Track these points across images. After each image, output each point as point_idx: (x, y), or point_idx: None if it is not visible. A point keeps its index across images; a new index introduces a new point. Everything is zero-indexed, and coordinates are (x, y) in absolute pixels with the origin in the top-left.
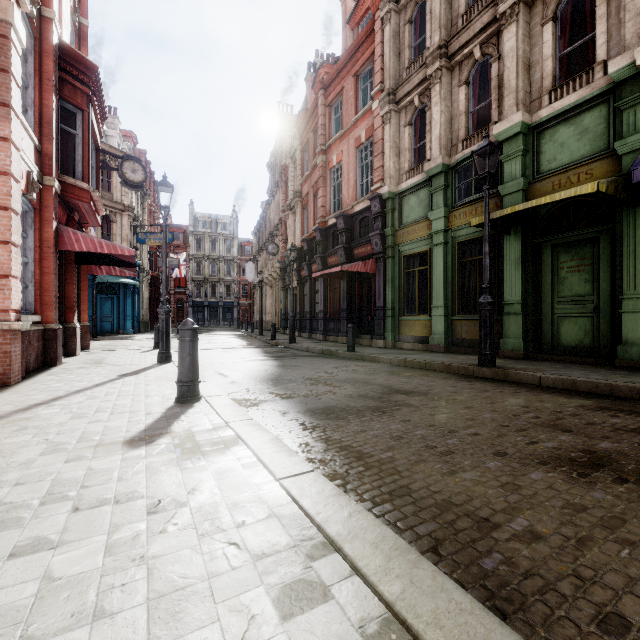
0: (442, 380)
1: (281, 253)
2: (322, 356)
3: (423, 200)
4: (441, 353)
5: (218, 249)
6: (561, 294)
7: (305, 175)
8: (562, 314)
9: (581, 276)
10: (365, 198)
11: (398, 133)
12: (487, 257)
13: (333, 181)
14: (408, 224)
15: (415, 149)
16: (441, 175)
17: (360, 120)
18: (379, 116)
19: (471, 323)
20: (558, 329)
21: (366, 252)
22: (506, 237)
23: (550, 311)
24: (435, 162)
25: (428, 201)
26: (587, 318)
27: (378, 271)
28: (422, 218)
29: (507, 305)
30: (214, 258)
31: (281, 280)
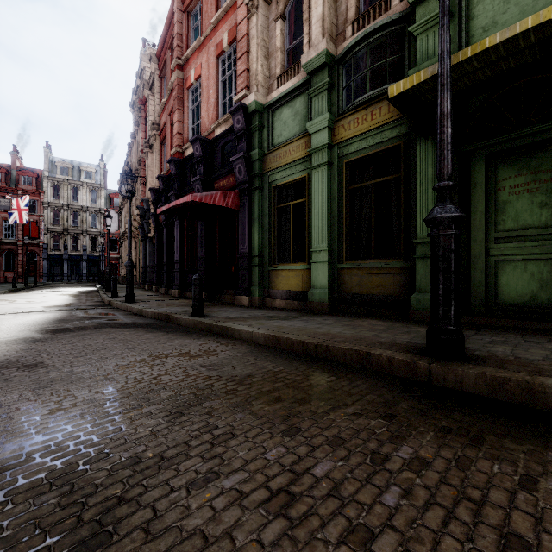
0: (398, 441)
1: (141, 198)
2: (149, 325)
3: (299, 111)
4: (326, 315)
5: (81, 198)
6: (500, 227)
7: (162, 102)
8: (502, 256)
9: (534, 198)
10: (227, 116)
11: (267, 30)
12: (448, 122)
13: (192, 104)
14: (280, 144)
15: (289, 51)
16: (324, 70)
17: (222, 21)
18: (243, 5)
19: (365, 272)
20: (495, 279)
21: (229, 185)
22: (420, 145)
23: (484, 252)
24: (317, 49)
25: (306, 112)
26: (544, 261)
27: (242, 207)
28: (298, 134)
29: (421, 244)
30: (76, 208)
31: (140, 228)
